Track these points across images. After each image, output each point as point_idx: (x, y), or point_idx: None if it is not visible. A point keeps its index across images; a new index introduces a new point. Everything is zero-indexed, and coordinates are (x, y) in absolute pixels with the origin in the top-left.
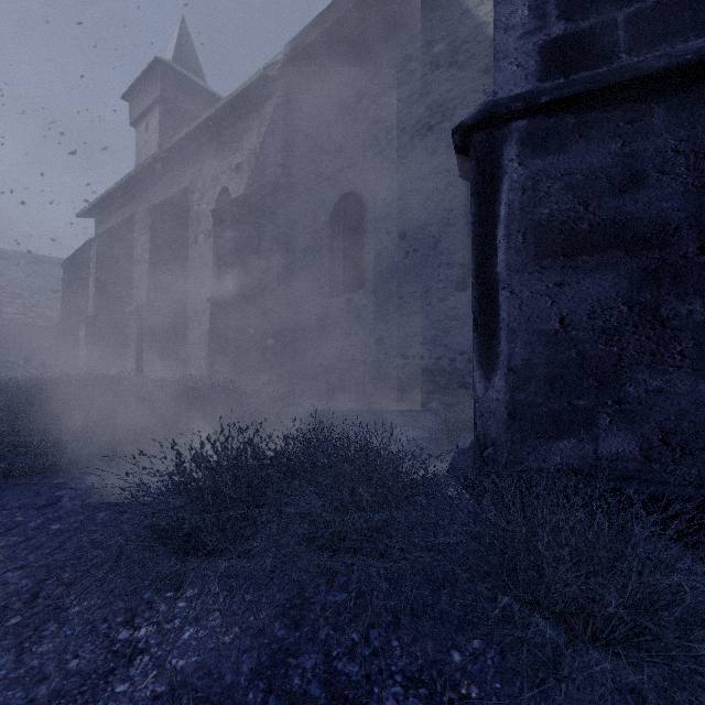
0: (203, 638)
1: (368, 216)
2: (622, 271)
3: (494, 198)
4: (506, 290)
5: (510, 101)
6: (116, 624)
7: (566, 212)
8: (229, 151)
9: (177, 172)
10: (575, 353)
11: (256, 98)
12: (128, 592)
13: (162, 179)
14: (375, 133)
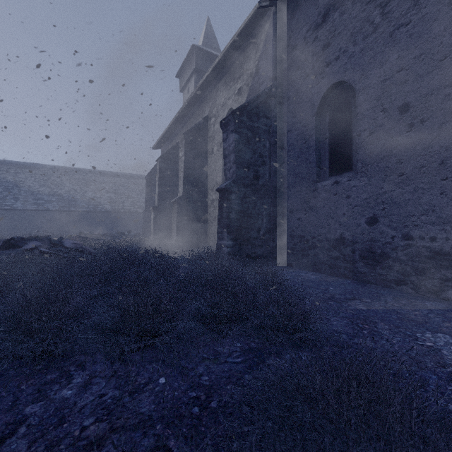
0: None
1: (358, 99)
2: None
3: None
4: None
5: None
6: None
7: None
8: (233, 81)
9: (201, 107)
10: None
11: (252, 33)
12: None
13: (193, 115)
14: (366, 15)
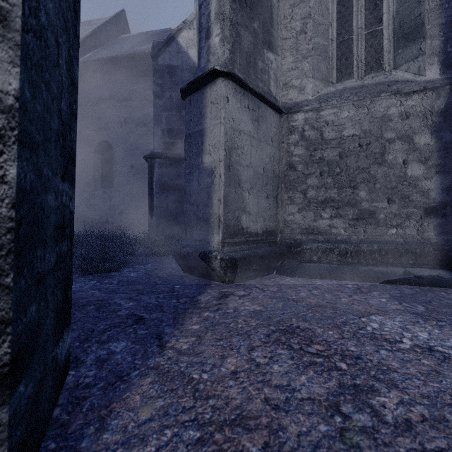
0: None
1: (115, 154)
2: (178, 195)
3: (153, 175)
4: (155, 197)
5: (156, 154)
6: None
7: (168, 181)
8: None
9: None
10: (170, 212)
11: None
12: None
13: None
14: (119, 117)
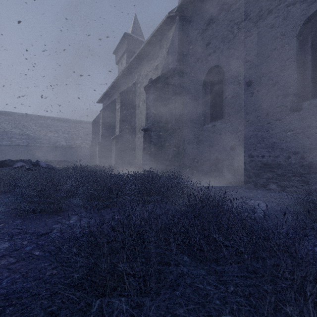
0: None
1: (226, 76)
2: None
3: None
4: None
5: None
6: None
7: None
8: (152, 60)
9: (131, 76)
10: None
11: (164, 31)
12: None
13: (126, 81)
14: (230, 28)
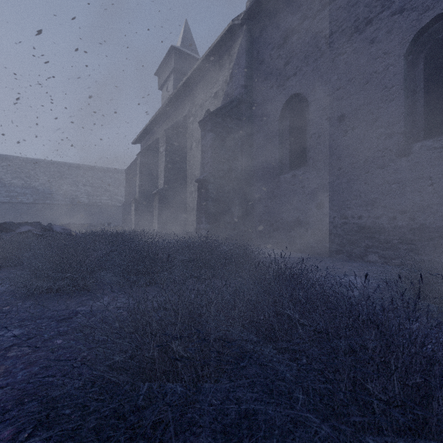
0: None
1: (310, 108)
2: None
3: None
4: None
5: None
6: None
7: None
8: (210, 85)
9: (181, 107)
10: None
11: (227, 45)
12: None
13: (173, 113)
14: (316, 42)
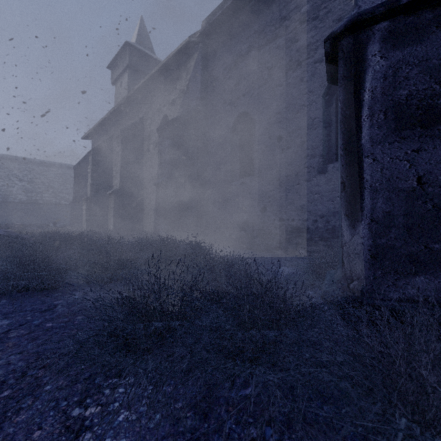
0: (133, 421)
1: (256, 127)
2: None
3: (359, 87)
4: (369, 158)
5: (373, 9)
6: (72, 402)
7: (423, 91)
8: (168, 92)
9: (137, 108)
10: (431, 205)
11: (184, 57)
12: (85, 376)
13: (129, 113)
14: (260, 71)
